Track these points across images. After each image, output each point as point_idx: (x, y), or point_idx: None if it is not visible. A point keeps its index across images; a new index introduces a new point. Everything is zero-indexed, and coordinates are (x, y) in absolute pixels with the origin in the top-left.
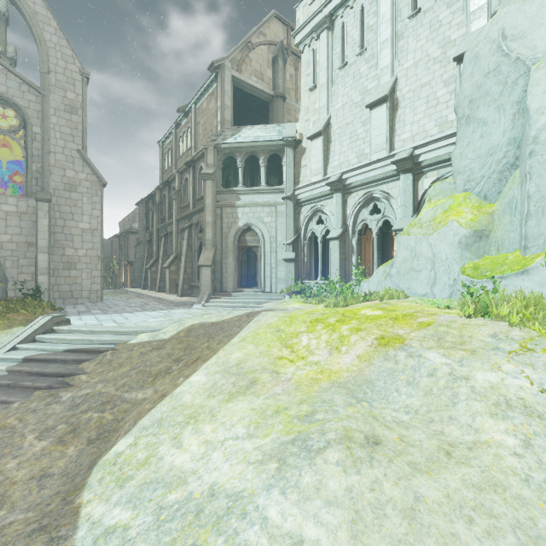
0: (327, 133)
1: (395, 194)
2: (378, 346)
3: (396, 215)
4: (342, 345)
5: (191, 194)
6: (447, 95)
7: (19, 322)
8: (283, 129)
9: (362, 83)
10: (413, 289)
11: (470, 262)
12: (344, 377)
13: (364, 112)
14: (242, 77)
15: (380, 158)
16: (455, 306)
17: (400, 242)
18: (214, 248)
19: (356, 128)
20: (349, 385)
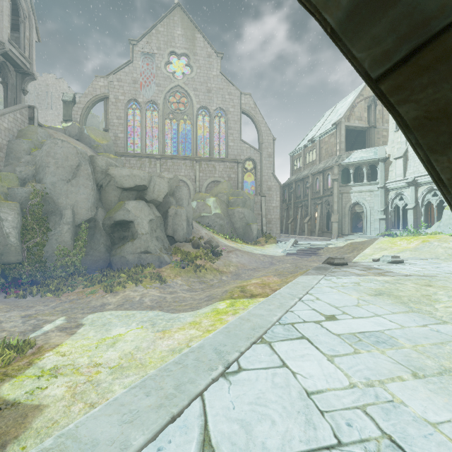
0: (405, 156)
1: None
2: (421, 242)
3: None
4: (411, 243)
5: (321, 186)
6: None
7: (272, 242)
8: (377, 150)
9: None
10: (450, 232)
11: None
12: (411, 248)
13: None
14: (350, 124)
15: None
16: None
17: (444, 212)
18: (338, 214)
19: None
20: (412, 249)
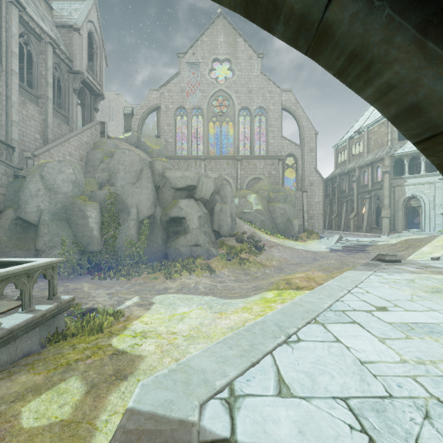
0: None
1: None
2: None
3: None
4: None
5: (370, 180)
6: None
7: (315, 238)
8: None
9: None
10: None
11: None
12: None
13: None
14: None
15: None
16: None
17: None
18: (390, 208)
19: None
20: None
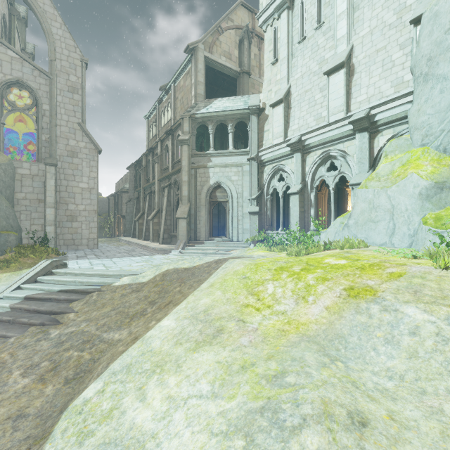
0: (287, 100)
1: (351, 151)
2: (347, 298)
3: (352, 171)
4: (309, 295)
5: (170, 157)
6: (403, 58)
7: (28, 264)
8: (248, 99)
9: (319, 53)
10: (371, 239)
11: (431, 213)
12: (313, 330)
13: (322, 79)
14: (213, 57)
15: (337, 119)
16: (424, 256)
17: (358, 195)
18: (189, 203)
19: (314, 94)
20: (319, 339)
